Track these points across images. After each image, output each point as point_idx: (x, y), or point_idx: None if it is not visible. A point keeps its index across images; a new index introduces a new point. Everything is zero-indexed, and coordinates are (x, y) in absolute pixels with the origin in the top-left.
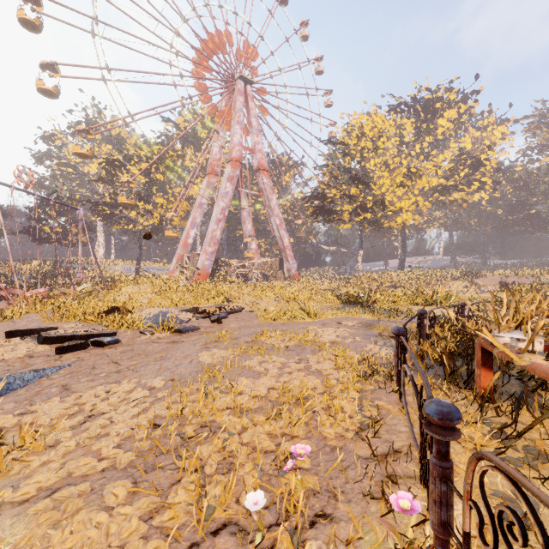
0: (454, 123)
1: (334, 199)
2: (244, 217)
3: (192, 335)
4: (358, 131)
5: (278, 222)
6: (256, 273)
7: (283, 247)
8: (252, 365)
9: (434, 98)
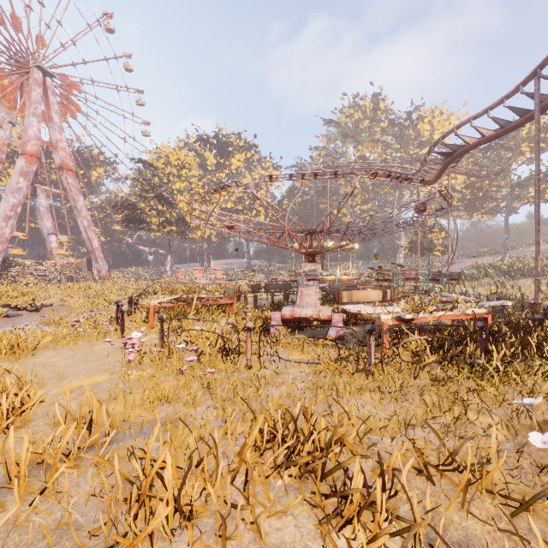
0: (243, 164)
1: (145, 211)
2: (42, 213)
3: (20, 318)
4: (166, 158)
5: (86, 224)
6: (58, 274)
7: (92, 248)
8: (75, 316)
9: (229, 142)
